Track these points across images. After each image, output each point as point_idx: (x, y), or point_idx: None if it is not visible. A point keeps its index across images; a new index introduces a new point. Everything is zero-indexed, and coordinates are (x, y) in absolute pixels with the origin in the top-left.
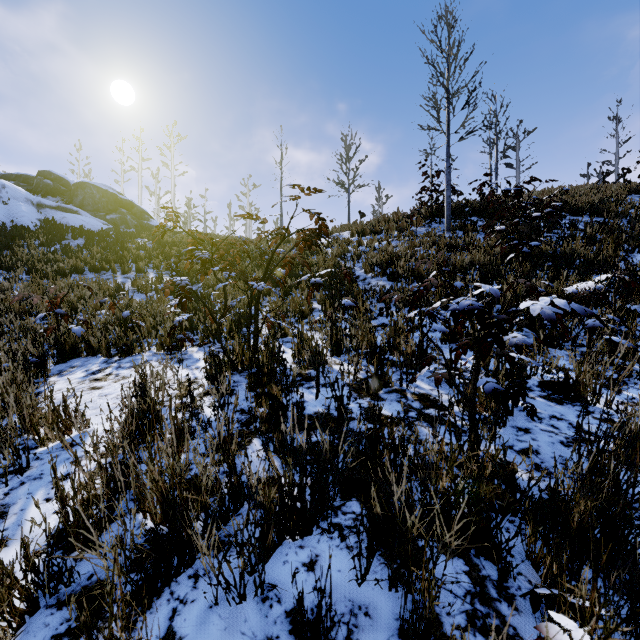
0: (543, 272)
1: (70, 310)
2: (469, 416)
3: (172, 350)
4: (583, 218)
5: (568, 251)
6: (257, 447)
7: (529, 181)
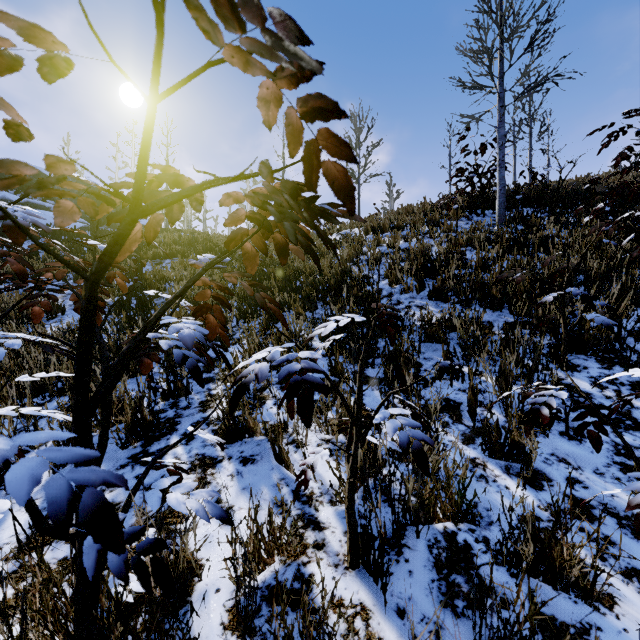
0: None
1: None
2: None
3: None
4: None
5: None
6: None
7: None
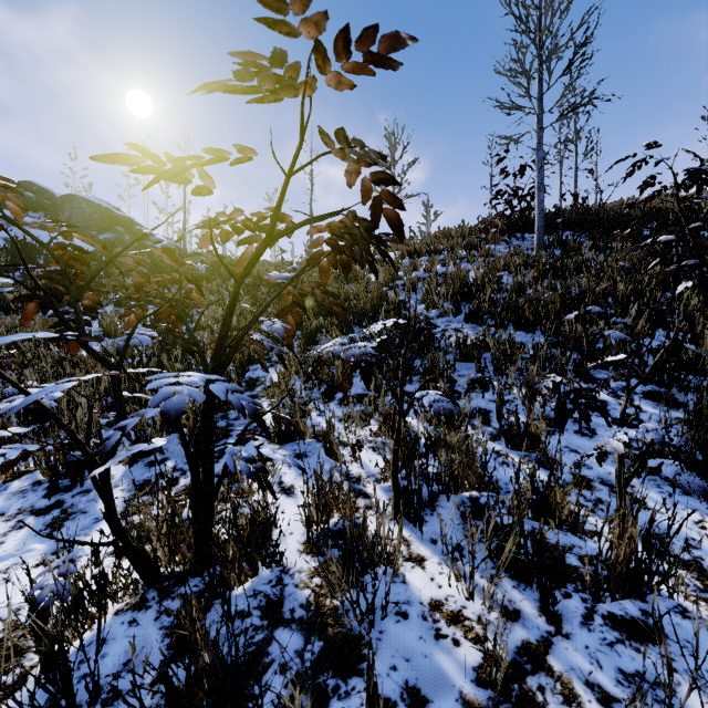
0: None
1: None
2: None
3: (53, 488)
4: None
5: None
6: None
7: None
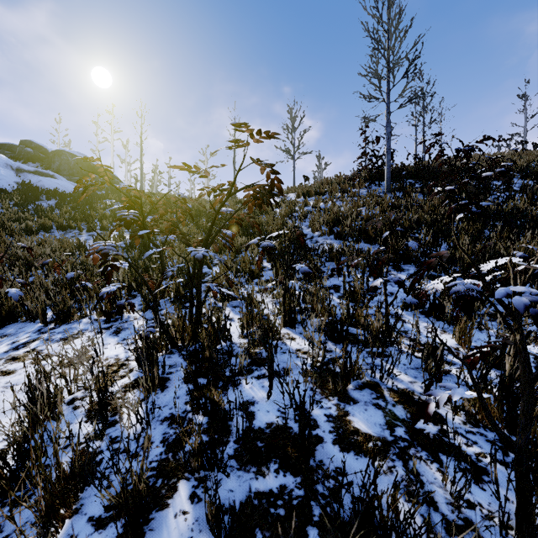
0: (497, 232)
1: (27, 268)
2: (519, 477)
3: (110, 318)
4: (514, 180)
5: (513, 211)
6: (182, 503)
7: (482, 140)
